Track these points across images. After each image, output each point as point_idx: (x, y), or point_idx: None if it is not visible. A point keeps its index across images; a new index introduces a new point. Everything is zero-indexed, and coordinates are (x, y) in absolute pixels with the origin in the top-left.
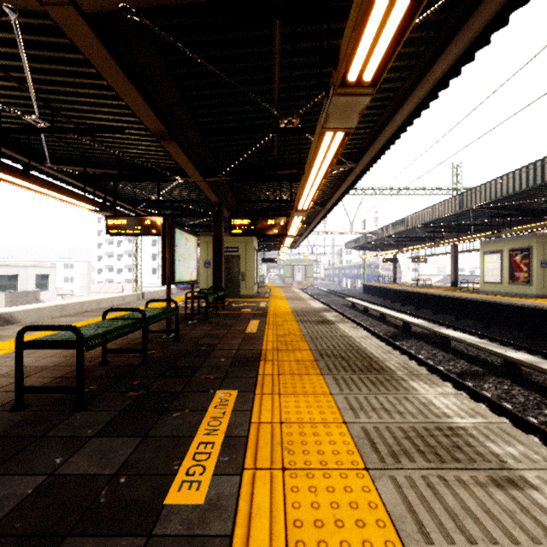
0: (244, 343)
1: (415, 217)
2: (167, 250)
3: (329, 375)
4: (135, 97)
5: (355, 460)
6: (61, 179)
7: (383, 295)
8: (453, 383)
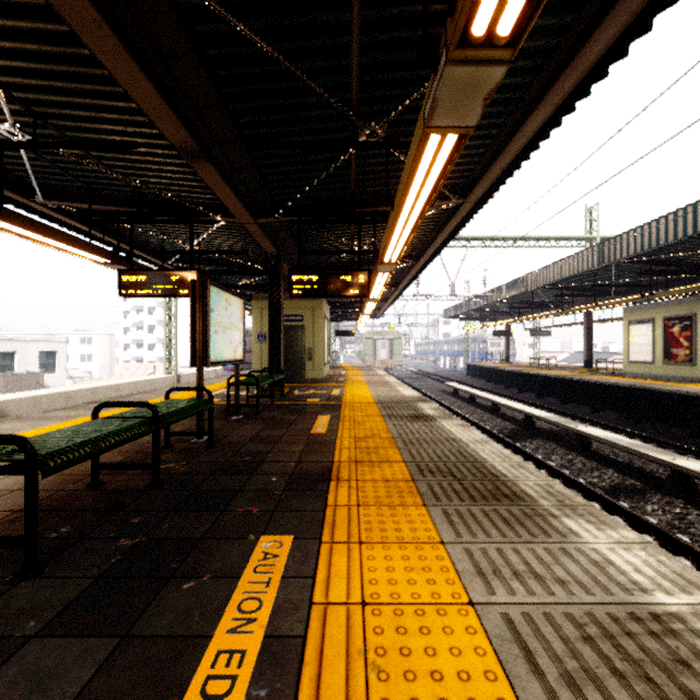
0: (308, 450)
1: (538, 275)
2: (197, 317)
3: (436, 507)
4: (146, 90)
5: (502, 695)
6: (60, 222)
7: (493, 378)
8: (602, 503)
